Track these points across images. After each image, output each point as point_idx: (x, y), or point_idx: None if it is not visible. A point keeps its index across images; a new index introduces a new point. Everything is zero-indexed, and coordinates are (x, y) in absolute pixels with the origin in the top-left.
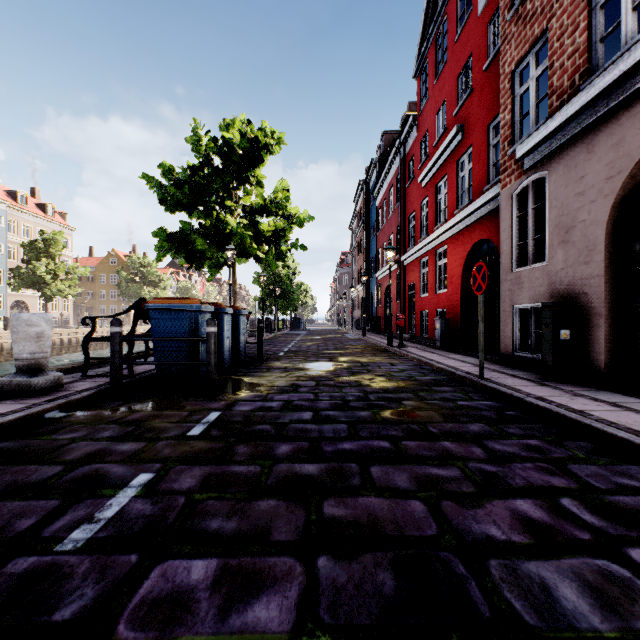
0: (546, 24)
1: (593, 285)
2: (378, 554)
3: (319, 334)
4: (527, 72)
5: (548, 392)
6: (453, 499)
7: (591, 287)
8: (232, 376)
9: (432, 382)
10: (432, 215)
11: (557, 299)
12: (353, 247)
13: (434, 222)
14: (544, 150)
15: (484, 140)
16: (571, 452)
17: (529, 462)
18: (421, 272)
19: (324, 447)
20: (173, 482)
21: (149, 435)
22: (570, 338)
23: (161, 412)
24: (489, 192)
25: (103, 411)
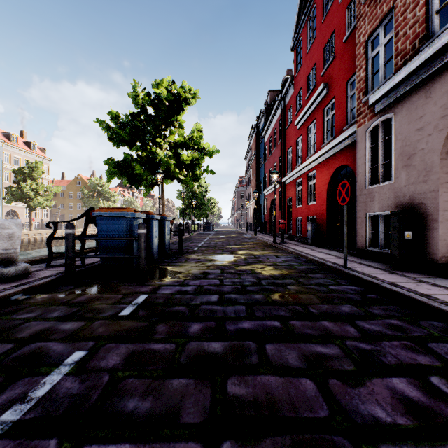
0: (392, 4)
1: (430, 198)
2: (277, 439)
3: (223, 234)
4: (376, 42)
5: (398, 279)
6: (338, 377)
7: (428, 199)
8: (159, 266)
9: (308, 270)
10: (305, 148)
11: (401, 208)
12: (247, 172)
13: (306, 153)
14: (391, 97)
15: (344, 93)
16: (427, 331)
17: (395, 340)
18: (297, 189)
19: (227, 326)
20: (101, 360)
21: (89, 315)
22: (412, 237)
23: (101, 295)
24: (348, 130)
25: (57, 294)
